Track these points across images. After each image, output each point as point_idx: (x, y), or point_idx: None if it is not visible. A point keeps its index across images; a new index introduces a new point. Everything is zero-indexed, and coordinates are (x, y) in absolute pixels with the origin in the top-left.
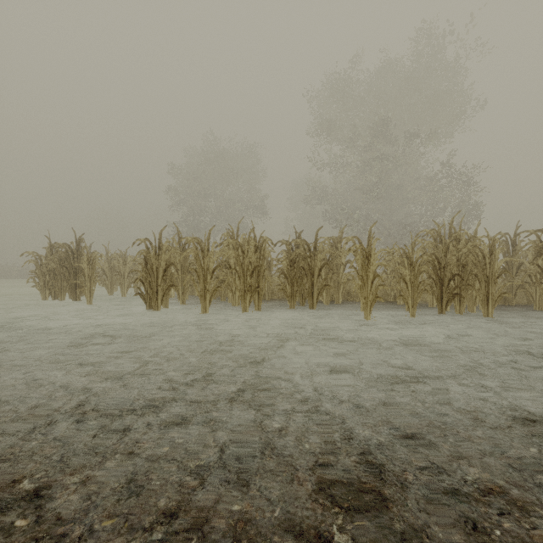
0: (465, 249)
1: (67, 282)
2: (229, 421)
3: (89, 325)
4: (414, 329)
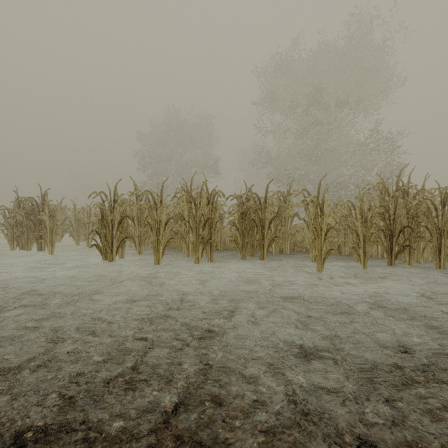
0: (414, 202)
1: (32, 234)
2: None
3: (35, 278)
4: (373, 284)
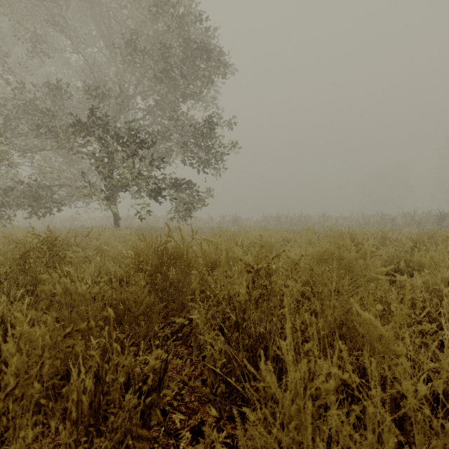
0: None
1: None
2: None
3: None
4: None
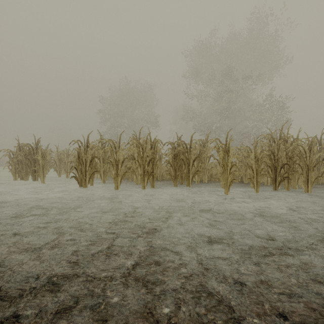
0: (291, 147)
1: (29, 169)
2: (121, 303)
3: (36, 199)
4: (261, 202)
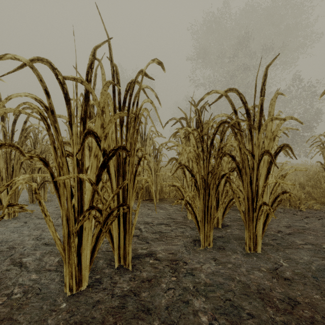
0: None
1: None
2: None
3: None
4: None
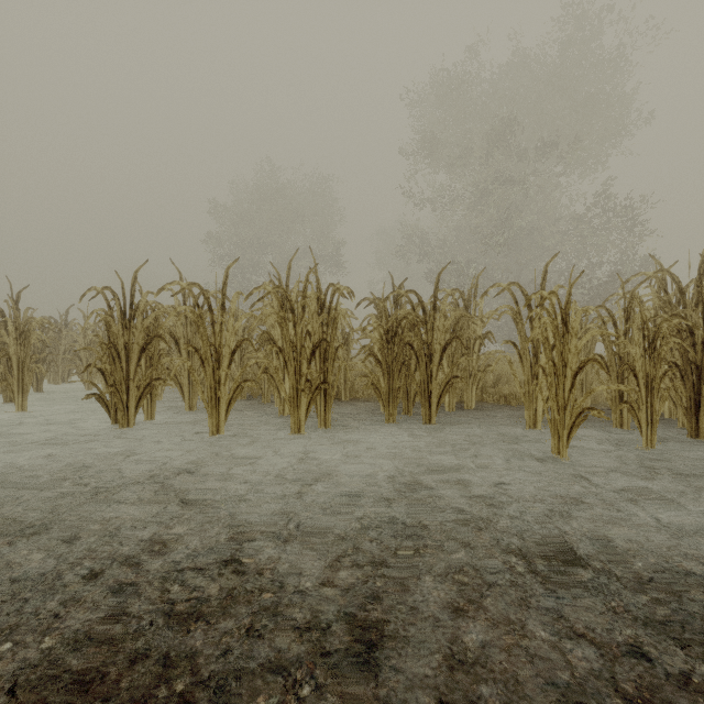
0: None
1: None
2: None
3: None
4: (703, 493)
